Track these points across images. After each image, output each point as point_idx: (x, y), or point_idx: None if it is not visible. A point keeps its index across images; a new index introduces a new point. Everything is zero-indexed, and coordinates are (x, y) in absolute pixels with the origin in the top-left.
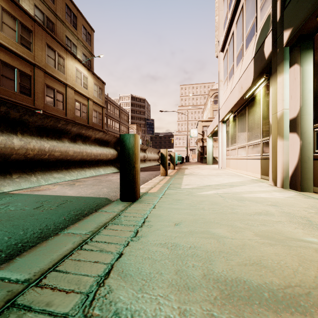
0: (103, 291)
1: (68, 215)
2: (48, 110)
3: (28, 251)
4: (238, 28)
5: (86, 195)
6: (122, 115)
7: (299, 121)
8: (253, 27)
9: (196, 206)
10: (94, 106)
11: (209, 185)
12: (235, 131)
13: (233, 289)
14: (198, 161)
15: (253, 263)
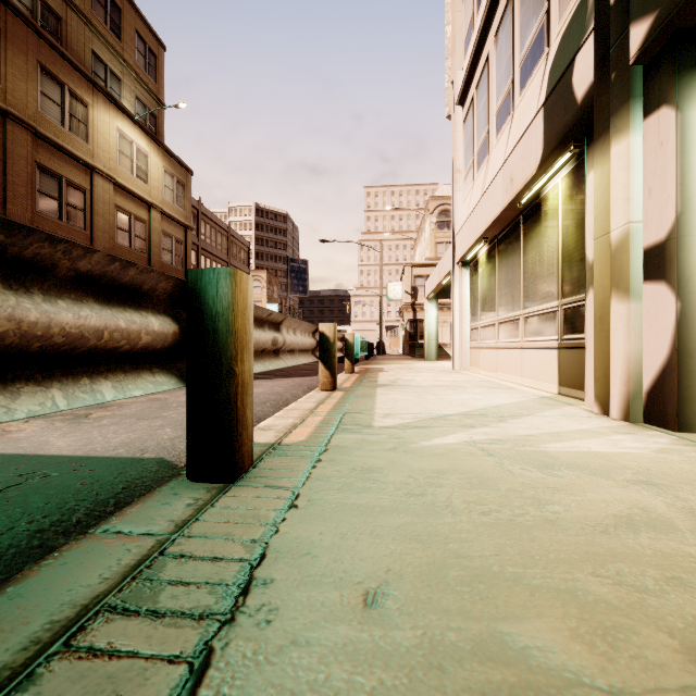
0: None
1: (4, 537)
2: (44, 227)
3: None
4: (501, 44)
5: (103, 452)
6: (234, 248)
7: (674, 251)
8: (539, 35)
9: (426, 496)
10: (164, 224)
11: (444, 416)
12: (493, 285)
13: None
14: (405, 353)
15: None
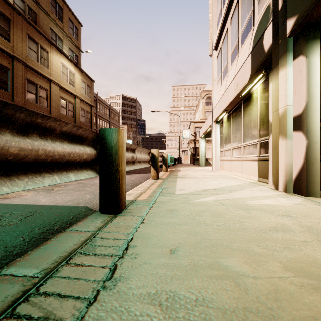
0: None
1: (30, 234)
2: (29, 107)
3: None
4: (233, 23)
5: (62, 203)
6: (112, 114)
7: (305, 118)
8: (249, 21)
9: (195, 220)
10: (81, 104)
11: (206, 189)
12: (230, 132)
13: None
14: (190, 163)
15: None
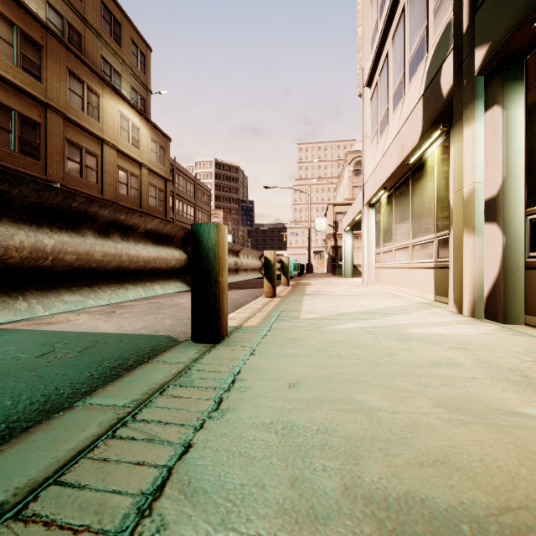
0: (148, 527)
1: (99, 368)
2: (71, 183)
3: (11, 443)
4: (396, 46)
5: (133, 331)
6: (199, 193)
7: (501, 203)
8: (421, 43)
9: (327, 352)
10: (151, 178)
11: (348, 313)
12: (391, 222)
13: (402, 518)
14: (328, 272)
15: (435, 461)
